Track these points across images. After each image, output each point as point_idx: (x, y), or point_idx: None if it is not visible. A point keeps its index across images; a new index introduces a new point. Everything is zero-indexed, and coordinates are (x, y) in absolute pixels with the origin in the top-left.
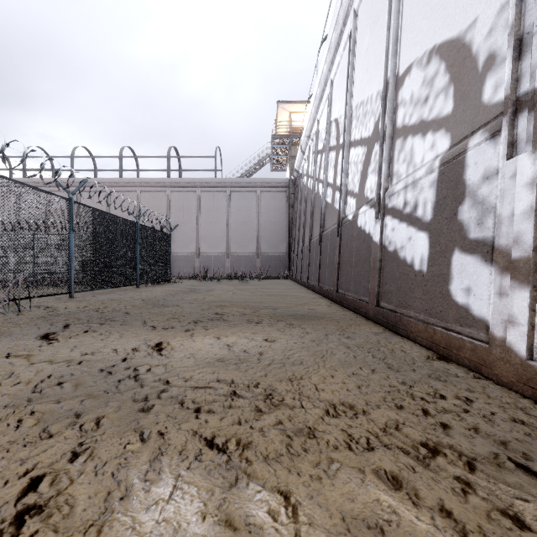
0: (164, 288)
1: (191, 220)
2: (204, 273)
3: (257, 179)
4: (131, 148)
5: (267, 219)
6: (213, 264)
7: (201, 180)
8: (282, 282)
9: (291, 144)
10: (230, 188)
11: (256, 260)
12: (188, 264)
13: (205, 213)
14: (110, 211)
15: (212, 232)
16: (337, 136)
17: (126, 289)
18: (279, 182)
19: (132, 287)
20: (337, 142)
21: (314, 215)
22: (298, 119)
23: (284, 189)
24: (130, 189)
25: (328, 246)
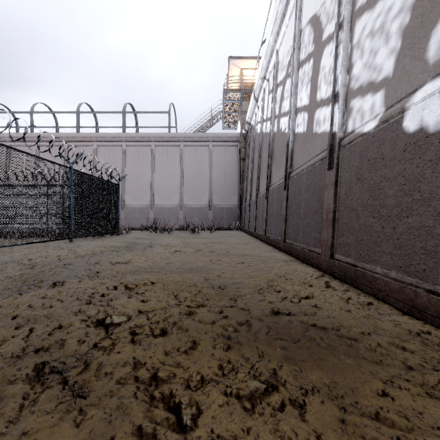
0: (102, 242)
1: (146, 173)
2: (158, 225)
3: (209, 133)
4: (89, 105)
5: (219, 172)
6: (167, 216)
7: (155, 135)
8: (234, 234)
9: (242, 100)
10: (183, 142)
11: (208, 212)
12: (142, 216)
13: (159, 166)
14: (67, 165)
15: (166, 185)
16: (316, 35)
17: (55, 243)
18: (231, 136)
19: (68, 240)
20: (317, 42)
21: (272, 158)
22: (248, 77)
23: (236, 143)
24: (87, 143)
25: (303, 188)
